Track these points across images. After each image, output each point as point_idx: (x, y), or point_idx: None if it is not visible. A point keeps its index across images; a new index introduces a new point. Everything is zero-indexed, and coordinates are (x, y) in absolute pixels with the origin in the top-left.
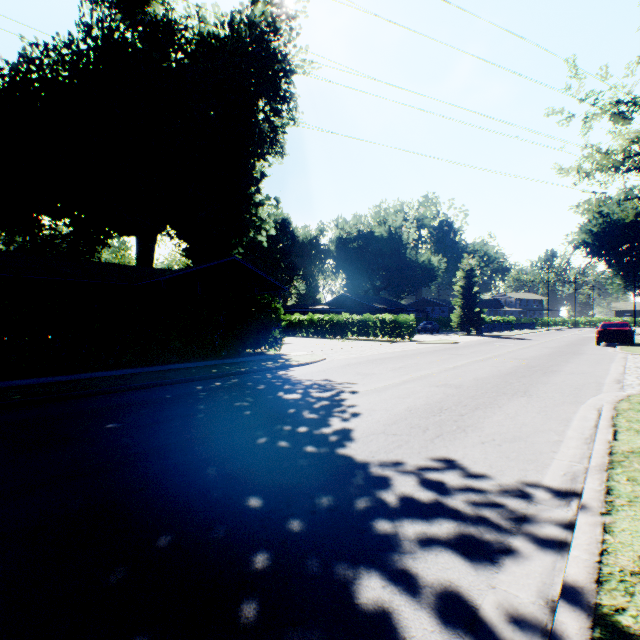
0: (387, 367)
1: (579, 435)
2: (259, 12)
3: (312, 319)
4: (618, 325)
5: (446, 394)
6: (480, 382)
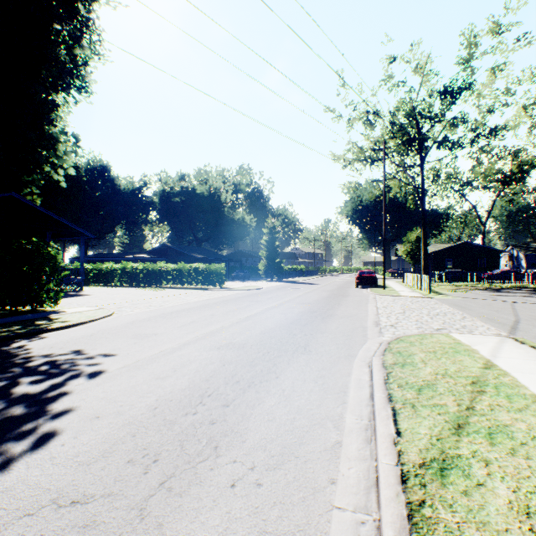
0: (178, 322)
1: (359, 422)
2: None
3: (126, 268)
4: (369, 272)
5: (223, 361)
6: (266, 336)
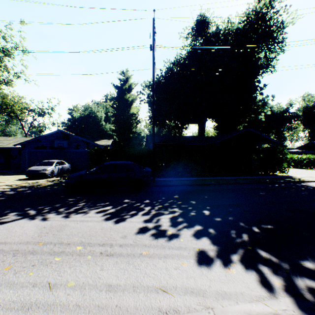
0: None
1: None
2: (261, 5)
3: (291, 157)
4: None
5: None
6: None
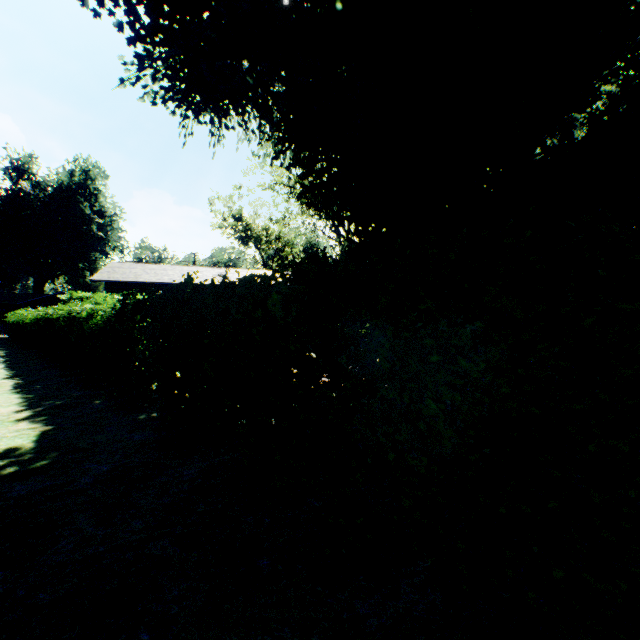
0: None
1: None
2: (78, 179)
3: None
4: None
5: None
6: None
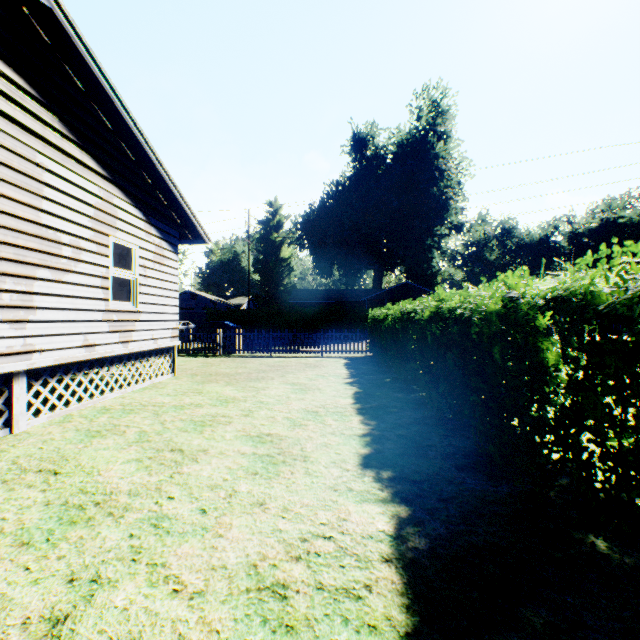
0: None
1: None
2: (424, 121)
3: None
4: None
5: None
6: None
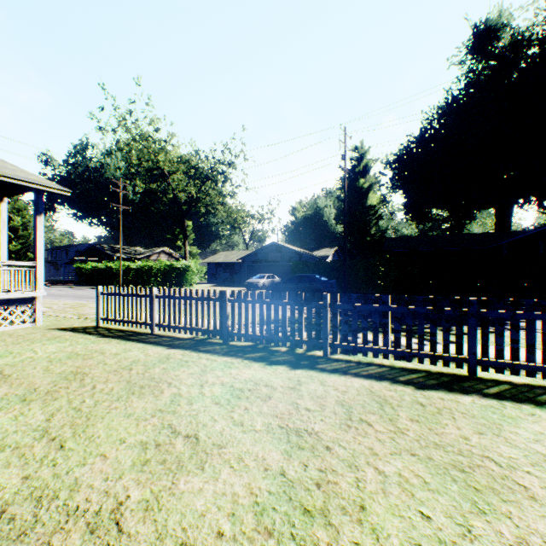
0: None
1: None
2: None
3: None
4: None
5: None
6: None
